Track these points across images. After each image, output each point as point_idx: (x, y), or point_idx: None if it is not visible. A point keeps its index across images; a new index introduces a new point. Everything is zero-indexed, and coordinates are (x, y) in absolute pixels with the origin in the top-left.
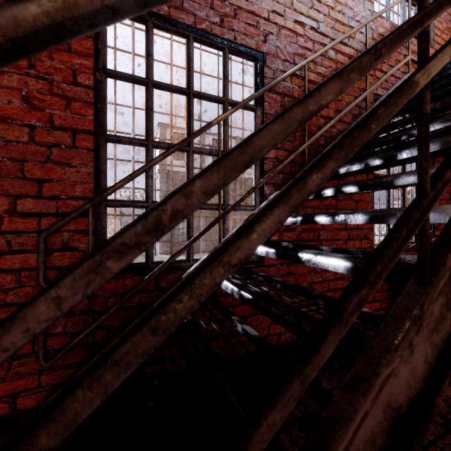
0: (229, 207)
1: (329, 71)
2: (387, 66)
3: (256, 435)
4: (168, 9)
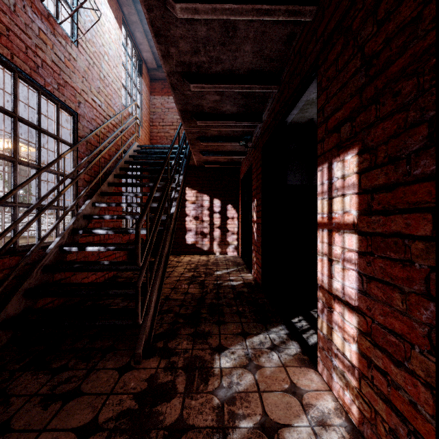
0: (69, 209)
1: (106, 132)
2: (127, 134)
3: (160, 250)
4: (29, 70)
